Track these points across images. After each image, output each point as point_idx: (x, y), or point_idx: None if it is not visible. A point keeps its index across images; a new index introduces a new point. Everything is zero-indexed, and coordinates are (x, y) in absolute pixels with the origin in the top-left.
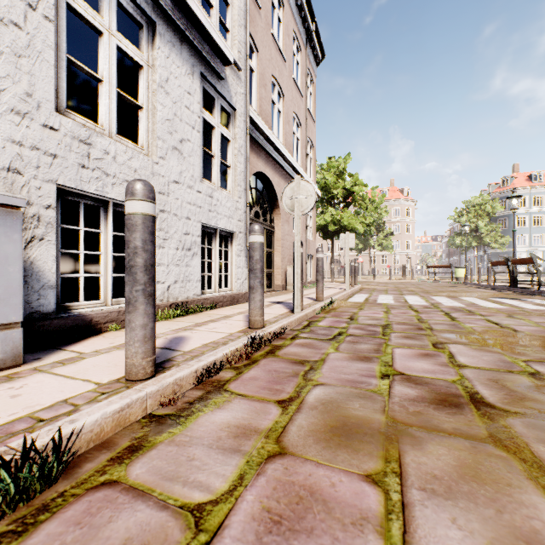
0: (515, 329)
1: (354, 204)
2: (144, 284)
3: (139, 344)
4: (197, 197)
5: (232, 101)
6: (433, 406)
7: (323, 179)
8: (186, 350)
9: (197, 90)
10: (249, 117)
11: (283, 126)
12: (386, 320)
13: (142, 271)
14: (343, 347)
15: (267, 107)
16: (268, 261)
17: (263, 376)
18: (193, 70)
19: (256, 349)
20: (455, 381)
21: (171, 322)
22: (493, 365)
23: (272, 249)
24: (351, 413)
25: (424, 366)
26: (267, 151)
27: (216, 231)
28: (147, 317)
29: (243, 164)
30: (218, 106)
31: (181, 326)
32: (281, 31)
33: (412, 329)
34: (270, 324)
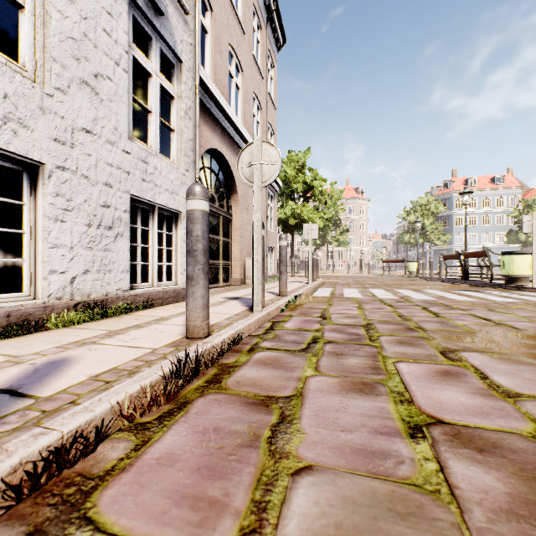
0: (514, 327)
1: (314, 199)
2: None
3: None
4: (124, 159)
5: (177, 49)
6: None
7: (283, 172)
8: (46, 394)
9: (124, 15)
10: (198, 73)
11: (242, 104)
12: (364, 318)
13: None
14: (325, 363)
15: (224, 78)
16: (225, 252)
17: (189, 451)
18: None
19: (190, 378)
20: (535, 434)
21: (71, 330)
22: None
23: (230, 238)
24: None
25: (461, 399)
26: (224, 126)
27: (154, 208)
28: None
29: (191, 131)
30: (157, 50)
31: (81, 337)
32: None
33: (401, 329)
34: (219, 330)
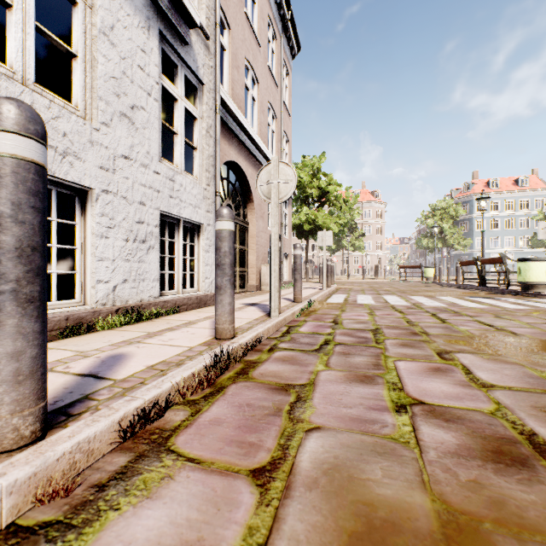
0: (514, 332)
1: (329, 204)
2: (15, 281)
3: (4, 387)
4: (155, 179)
5: (199, 73)
6: (491, 466)
7: (297, 177)
8: (120, 377)
9: (155, 50)
10: (219, 94)
11: (258, 115)
12: (373, 323)
13: (12, 257)
14: (334, 361)
15: (240, 92)
16: (241, 260)
17: (231, 417)
18: (149, 24)
19: (223, 370)
20: (493, 412)
21: (116, 332)
22: (524, 383)
23: (246, 246)
24: (374, 493)
25: (443, 388)
26: (240, 139)
27: (180, 221)
28: (23, 338)
29: (212, 148)
30: (182, 76)
31: (127, 338)
32: (255, 13)
33: (406, 334)
34: (242, 333)
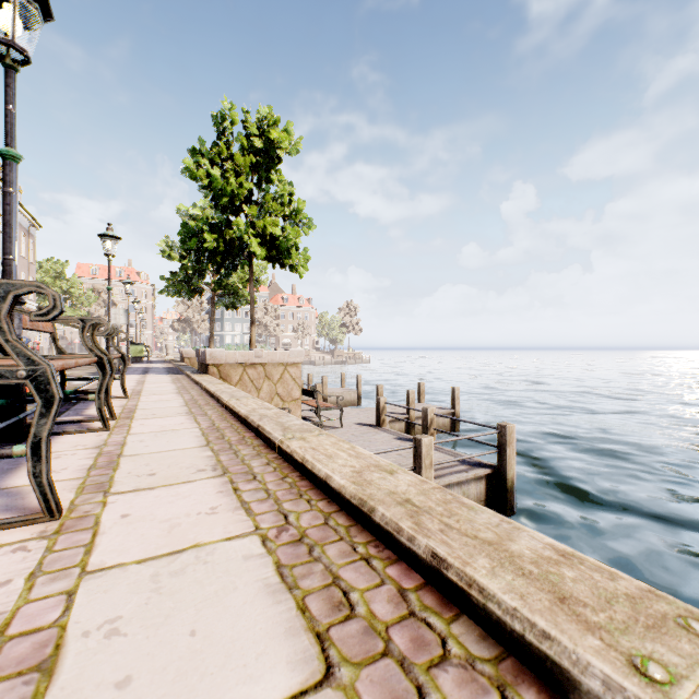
0: None
1: (72, 300)
2: None
3: None
4: None
5: None
6: None
7: (42, 278)
8: None
9: None
10: None
11: None
12: None
13: None
14: None
15: None
16: None
17: None
18: None
19: None
20: None
21: None
22: None
23: None
24: None
25: None
26: None
27: None
28: None
29: None
30: None
31: None
32: None
33: None
34: None
